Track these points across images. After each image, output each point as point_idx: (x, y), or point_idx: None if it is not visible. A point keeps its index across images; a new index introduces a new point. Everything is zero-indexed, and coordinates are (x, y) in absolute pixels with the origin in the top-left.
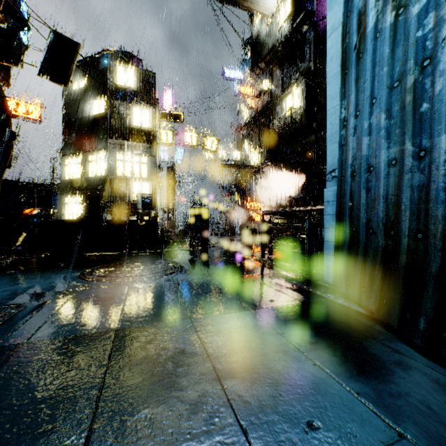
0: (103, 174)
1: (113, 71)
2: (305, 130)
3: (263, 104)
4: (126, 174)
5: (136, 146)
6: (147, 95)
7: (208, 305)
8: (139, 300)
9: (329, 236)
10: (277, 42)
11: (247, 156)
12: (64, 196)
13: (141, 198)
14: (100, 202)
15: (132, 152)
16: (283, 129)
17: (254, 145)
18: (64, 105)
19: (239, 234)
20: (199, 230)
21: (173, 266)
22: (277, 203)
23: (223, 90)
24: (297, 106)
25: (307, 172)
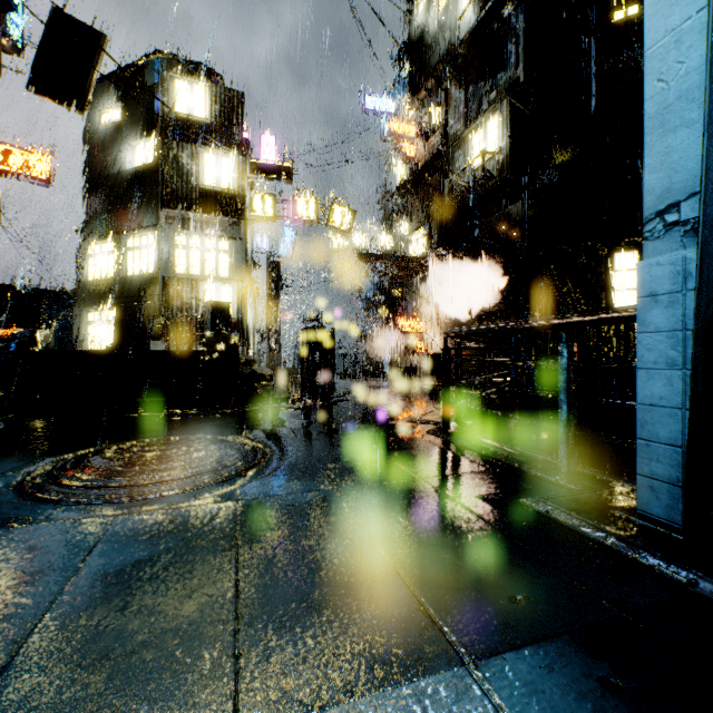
0: (151, 271)
1: (168, 88)
2: (508, 191)
3: (432, 150)
4: (192, 271)
5: (209, 222)
6: (228, 131)
7: (311, 627)
8: (105, 589)
9: (659, 391)
10: (457, 40)
11: (403, 242)
12: (86, 310)
13: (211, 311)
14: (146, 319)
15: (203, 232)
16: (469, 191)
17: (414, 224)
18: (86, 152)
19: (389, 375)
20: (319, 369)
21: (251, 451)
22: (455, 321)
23: (362, 132)
24: (493, 149)
25: (512, 266)
